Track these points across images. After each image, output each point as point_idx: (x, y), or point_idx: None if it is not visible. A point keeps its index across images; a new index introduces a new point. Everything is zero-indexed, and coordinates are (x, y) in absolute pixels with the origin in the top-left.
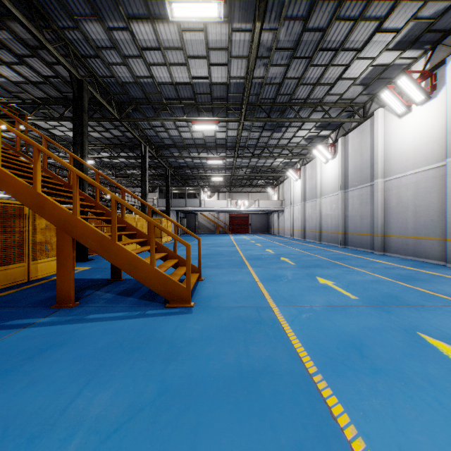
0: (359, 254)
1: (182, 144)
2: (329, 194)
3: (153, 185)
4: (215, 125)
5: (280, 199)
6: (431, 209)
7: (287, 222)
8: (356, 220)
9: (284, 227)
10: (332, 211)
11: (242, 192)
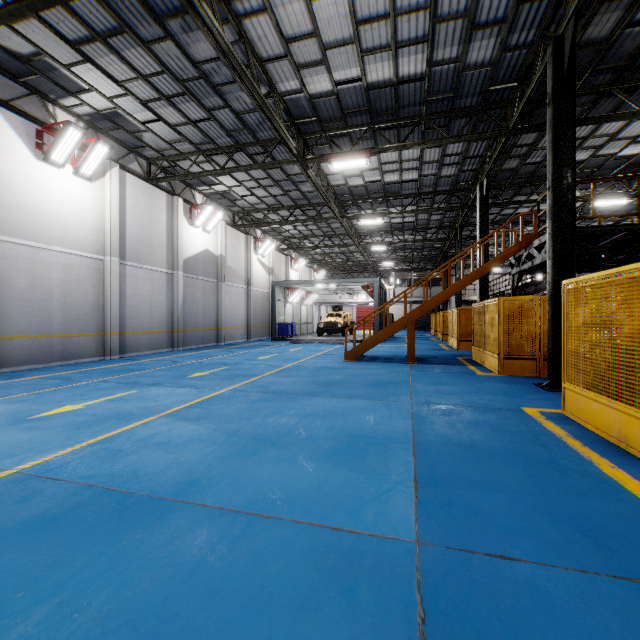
0: (31, 375)
1: None
2: None
3: None
4: None
5: None
6: (87, 302)
7: None
8: None
9: None
10: None
11: None
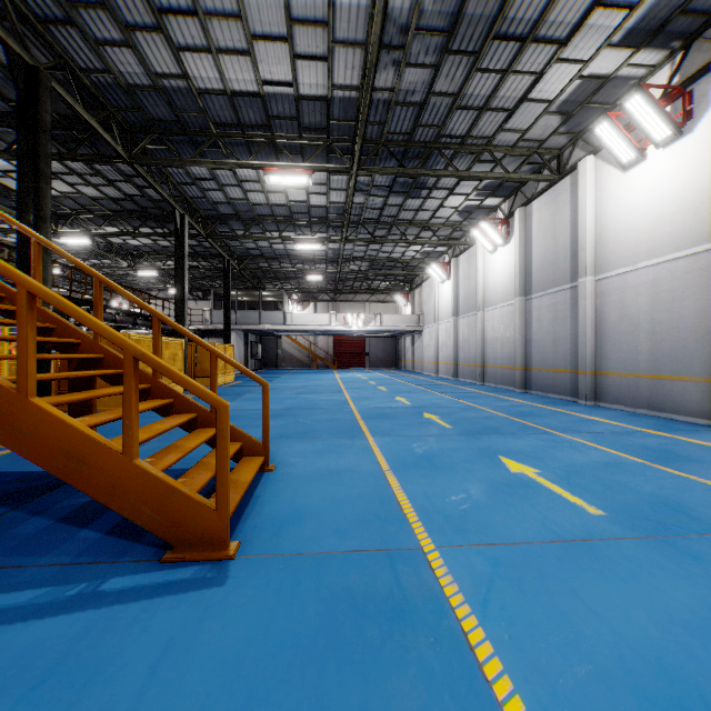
0: (554, 405)
1: (250, 214)
2: (498, 304)
3: (204, 288)
4: (307, 176)
5: (417, 313)
6: (683, 328)
7: (427, 350)
8: (545, 346)
9: (422, 359)
10: (504, 332)
11: (355, 302)
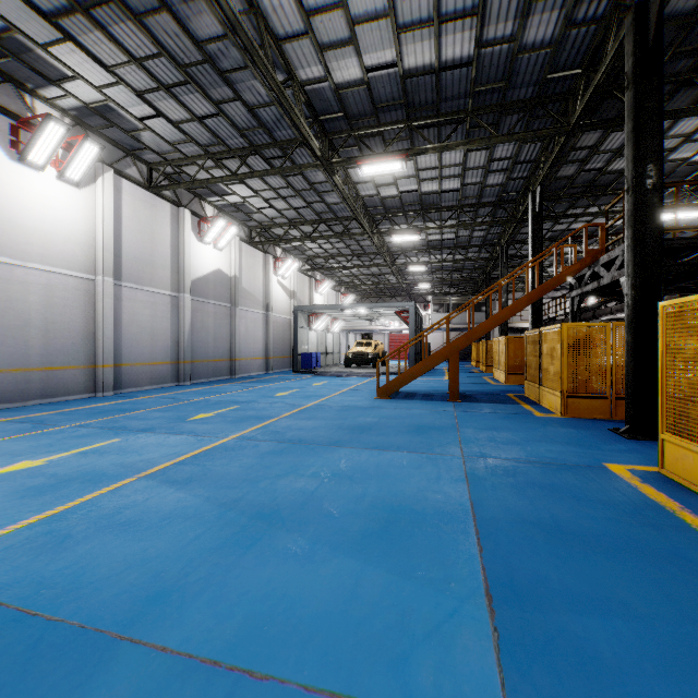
0: None
1: None
2: None
3: None
4: None
5: None
6: (75, 329)
7: None
8: None
9: None
10: None
11: None
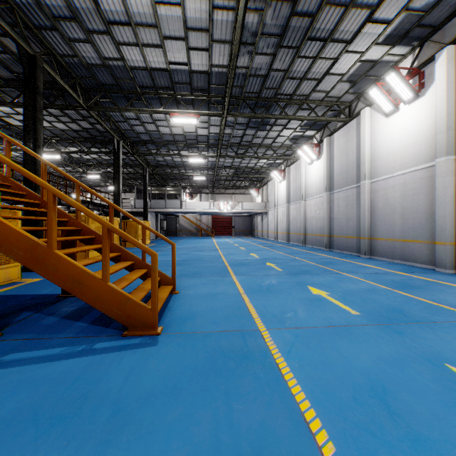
0: (346, 258)
1: (160, 140)
2: (314, 196)
3: (130, 185)
4: (196, 118)
5: (264, 201)
6: (420, 211)
7: (271, 224)
8: (341, 222)
9: (268, 230)
10: (317, 213)
11: (225, 194)
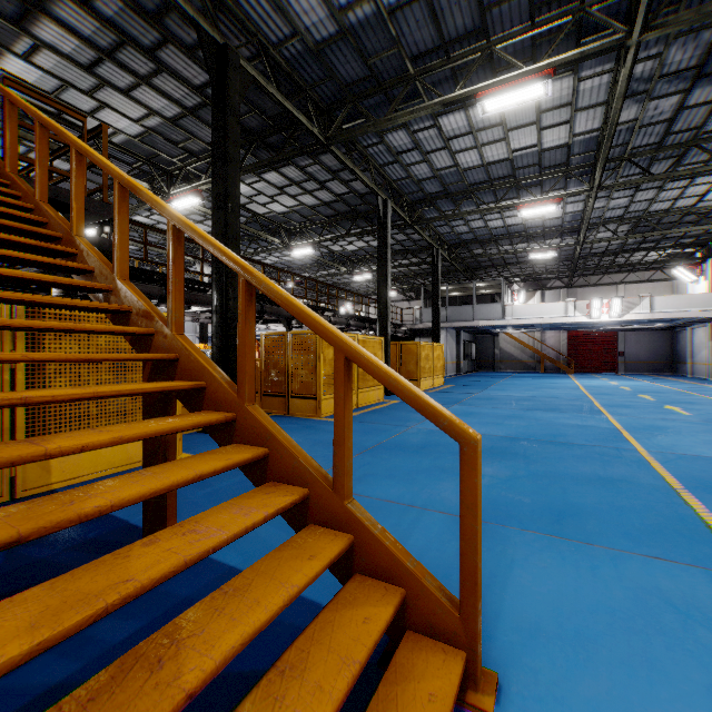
0: None
1: (460, 186)
2: None
3: (415, 286)
4: (544, 78)
5: None
6: None
7: None
8: None
9: None
10: None
11: (601, 285)
